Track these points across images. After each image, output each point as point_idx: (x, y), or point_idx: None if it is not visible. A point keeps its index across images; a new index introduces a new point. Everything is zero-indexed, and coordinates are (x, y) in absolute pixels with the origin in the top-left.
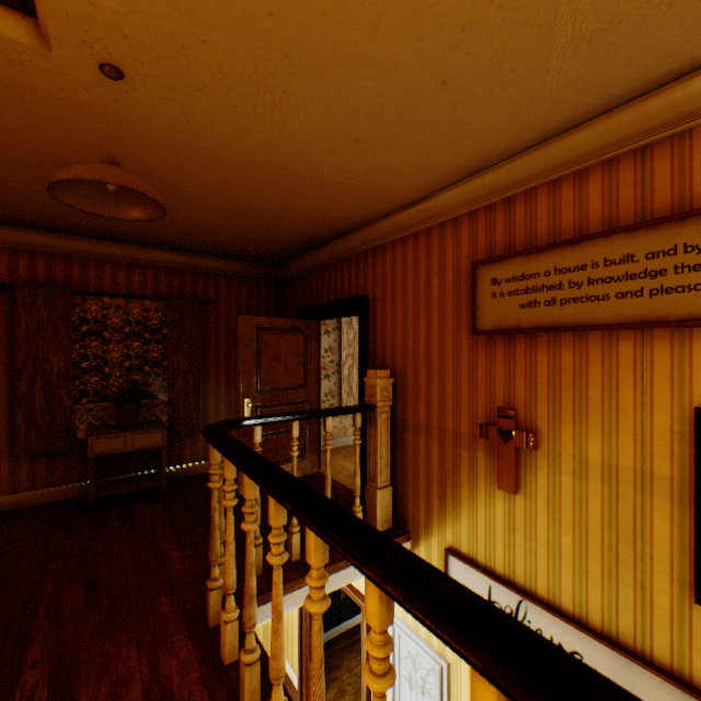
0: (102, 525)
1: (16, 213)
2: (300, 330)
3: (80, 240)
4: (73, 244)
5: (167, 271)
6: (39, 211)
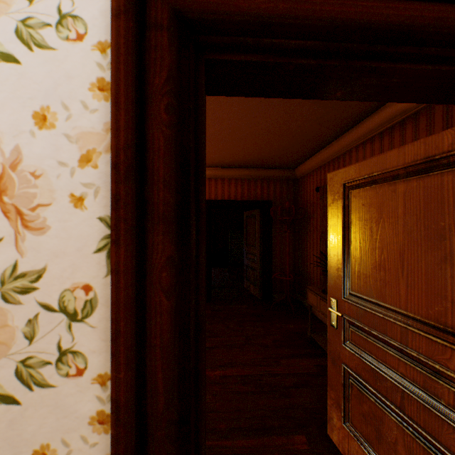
0: (282, 346)
1: (294, 149)
2: (449, 160)
3: (335, 143)
4: (335, 148)
5: (387, 132)
6: (288, 145)
